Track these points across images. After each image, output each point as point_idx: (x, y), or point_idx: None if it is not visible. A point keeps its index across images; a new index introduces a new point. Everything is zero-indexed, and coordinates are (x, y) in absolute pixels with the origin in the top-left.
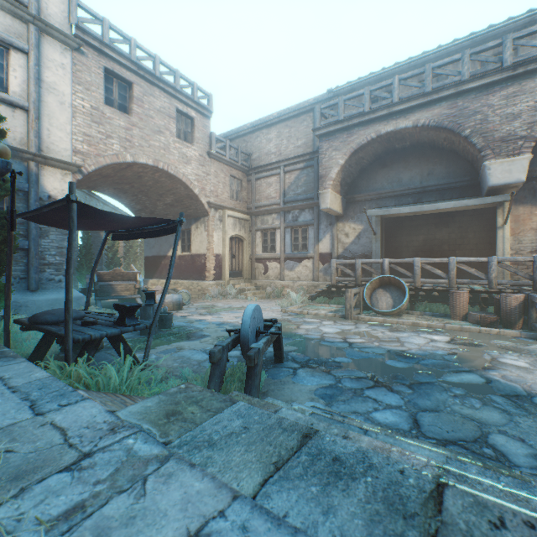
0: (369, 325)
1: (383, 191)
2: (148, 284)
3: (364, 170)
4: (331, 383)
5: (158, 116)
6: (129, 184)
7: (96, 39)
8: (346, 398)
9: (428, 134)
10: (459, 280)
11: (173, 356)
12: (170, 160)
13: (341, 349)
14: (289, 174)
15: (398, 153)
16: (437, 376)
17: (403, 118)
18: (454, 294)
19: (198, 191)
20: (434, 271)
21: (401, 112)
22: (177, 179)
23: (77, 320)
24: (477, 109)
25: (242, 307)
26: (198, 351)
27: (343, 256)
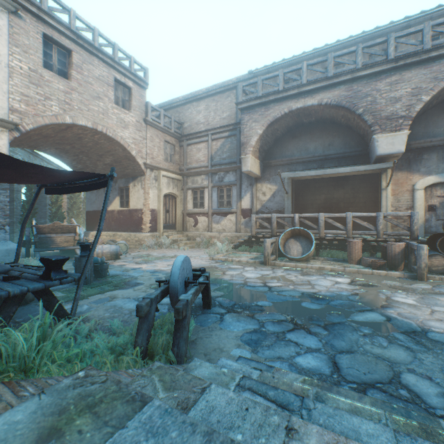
0: (284, 270)
1: (293, 158)
2: (90, 235)
3: (278, 140)
4: (256, 327)
5: (97, 83)
6: (70, 144)
7: (34, 4)
8: (270, 342)
9: (329, 112)
10: (354, 231)
11: (105, 305)
12: (109, 124)
13: (262, 293)
14: (216, 142)
15: (305, 126)
16: (346, 316)
17: (310, 97)
18: (351, 242)
19: (135, 153)
20: (334, 224)
21: (309, 92)
22: (115, 142)
23: (0, 275)
24: (368, 92)
25: (175, 256)
26: (130, 300)
27: (261, 211)
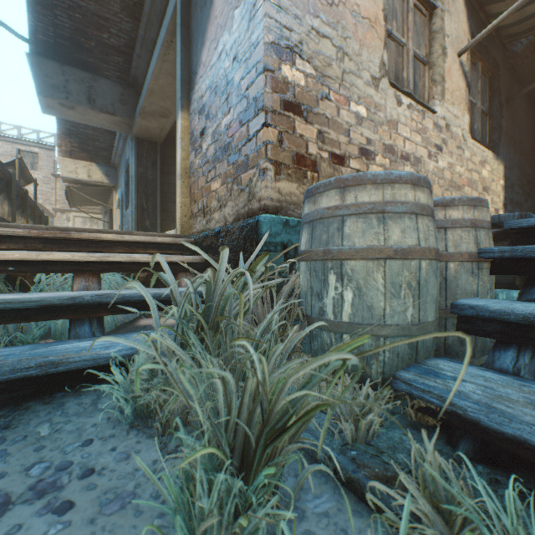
0: None
1: None
2: None
3: None
4: None
5: (1, 158)
6: None
7: None
8: None
9: None
10: None
11: None
12: None
13: None
14: None
15: None
16: None
17: None
18: None
19: (43, 201)
20: None
21: None
22: None
23: None
24: None
25: None
26: None
27: None
